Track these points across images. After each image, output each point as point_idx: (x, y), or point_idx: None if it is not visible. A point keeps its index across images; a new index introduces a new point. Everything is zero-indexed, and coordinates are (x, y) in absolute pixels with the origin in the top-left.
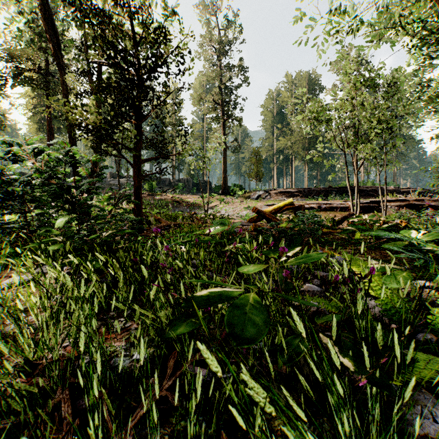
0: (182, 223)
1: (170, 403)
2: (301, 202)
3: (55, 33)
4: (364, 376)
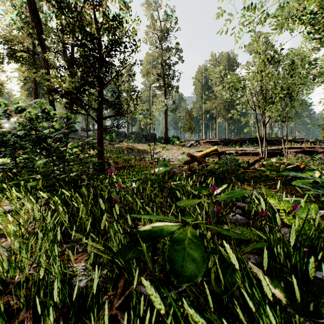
0: (134, 164)
1: (119, 321)
2: (223, 148)
3: (38, 21)
4: None
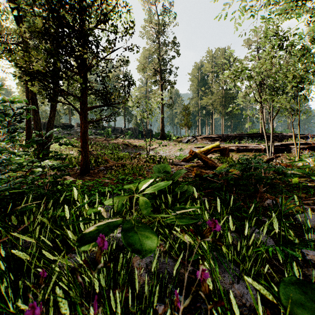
0: (126, 163)
1: None
2: (222, 144)
3: None
4: None
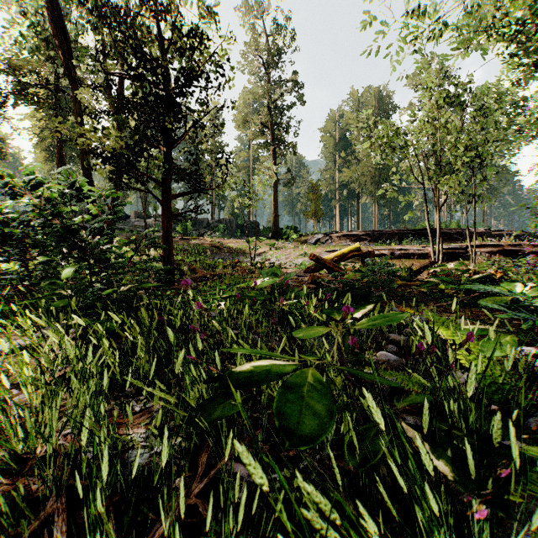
0: (222, 273)
1: (201, 515)
2: (370, 247)
3: (65, 38)
4: (478, 500)
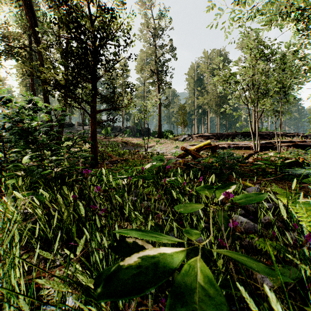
0: (127, 158)
1: None
2: (215, 142)
3: (32, 16)
4: None
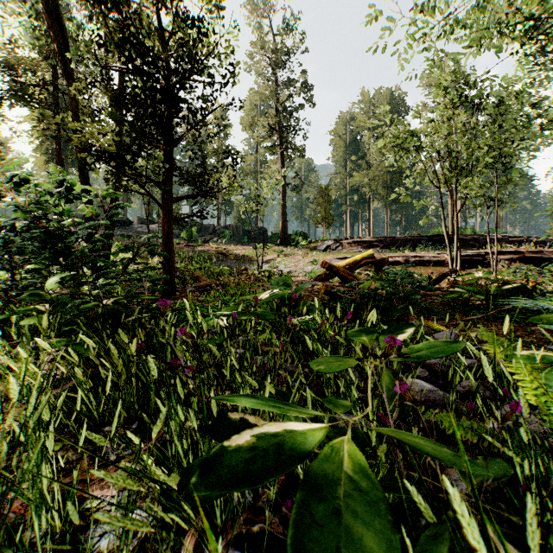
0: (227, 282)
1: None
2: (382, 254)
3: (59, 31)
4: None
